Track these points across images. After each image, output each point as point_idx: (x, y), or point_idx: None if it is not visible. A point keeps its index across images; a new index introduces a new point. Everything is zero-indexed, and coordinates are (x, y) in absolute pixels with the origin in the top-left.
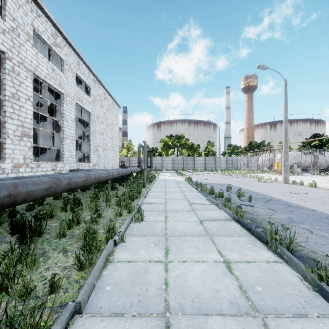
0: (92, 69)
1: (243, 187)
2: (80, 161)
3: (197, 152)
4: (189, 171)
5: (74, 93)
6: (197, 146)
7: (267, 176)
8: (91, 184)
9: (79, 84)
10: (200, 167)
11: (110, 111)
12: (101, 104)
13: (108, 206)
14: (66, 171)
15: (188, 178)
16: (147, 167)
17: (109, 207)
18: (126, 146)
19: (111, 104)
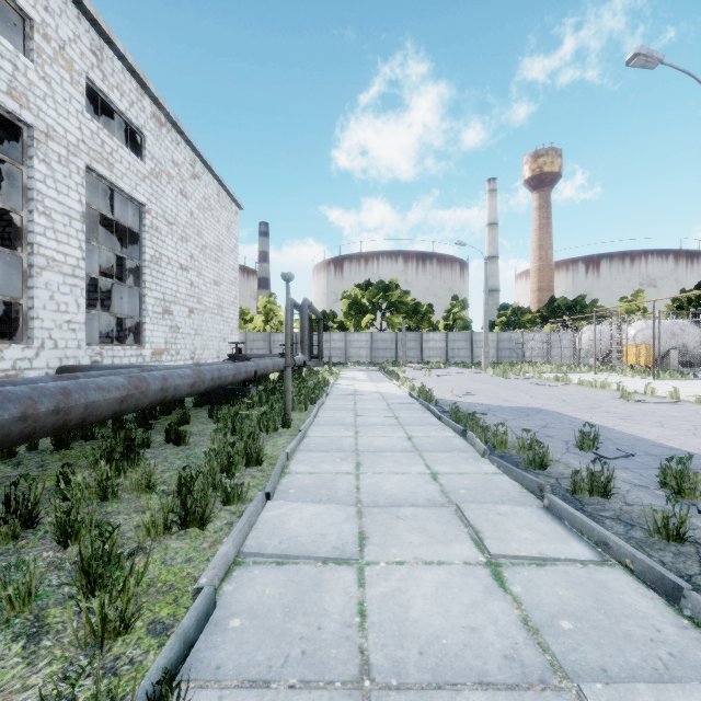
0: (148, 81)
1: (608, 424)
2: (119, 341)
3: (426, 323)
4: (411, 367)
5: (81, 137)
6: (428, 309)
7: (616, 380)
8: (4, 447)
9: (116, 127)
10: (436, 357)
11: (212, 214)
12: (180, 187)
13: (10, 605)
14: (45, 372)
15: (420, 389)
16: (311, 357)
17: (23, 608)
18: (263, 307)
19: (215, 196)
